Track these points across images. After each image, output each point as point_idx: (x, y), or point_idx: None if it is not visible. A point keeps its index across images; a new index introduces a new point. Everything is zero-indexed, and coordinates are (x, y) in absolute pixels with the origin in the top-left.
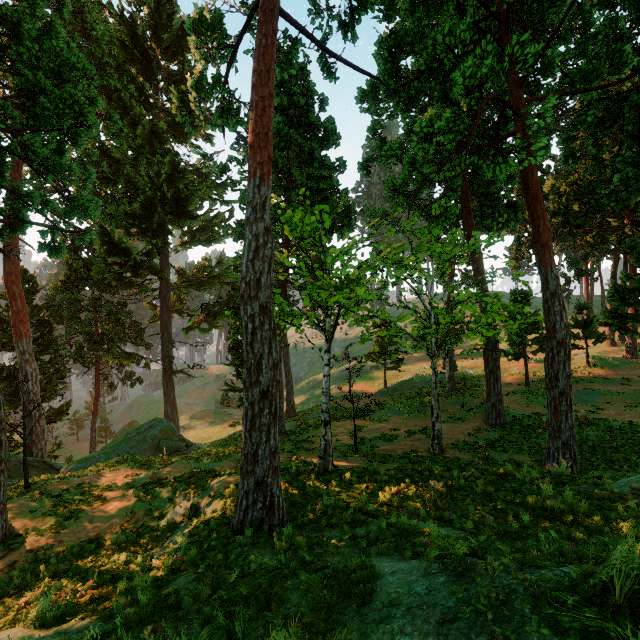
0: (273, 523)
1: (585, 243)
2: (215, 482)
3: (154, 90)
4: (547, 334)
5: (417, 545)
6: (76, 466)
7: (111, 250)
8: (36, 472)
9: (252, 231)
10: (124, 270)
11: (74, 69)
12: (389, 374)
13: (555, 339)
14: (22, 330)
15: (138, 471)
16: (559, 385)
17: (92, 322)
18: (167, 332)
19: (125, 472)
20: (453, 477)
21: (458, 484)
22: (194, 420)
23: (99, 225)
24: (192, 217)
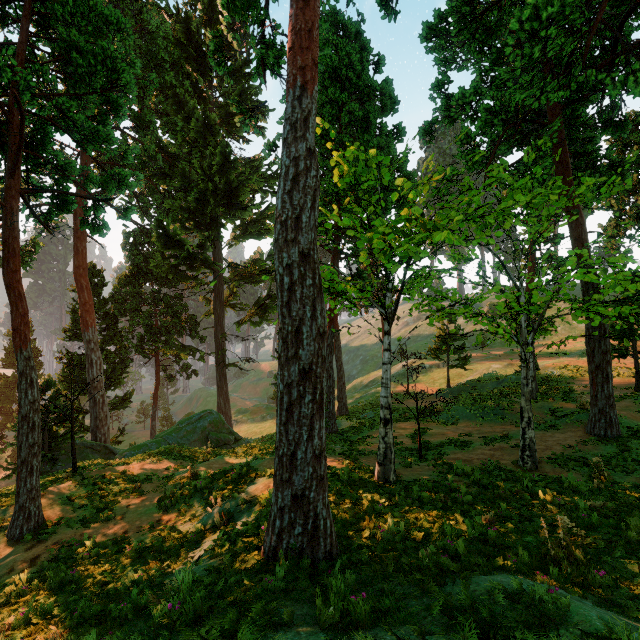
0: (317, 557)
1: None
2: (254, 484)
3: (208, 87)
4: None
5: None
6: (129, 453)
7: (167, 243)
8: (98, 456)
9: (290, 154)
10: (178, 262)
11: (108, 24)
12: (452, 373)
13: None
14: (88, 320)
15: (181, 463)
16: None
17: (152, 315)
18: (220, 325)
19: (168, 463)
20: (577, 508)
21: (589, 520)
22: (247, 414)
23: (156, 218)
24: (243, 208)
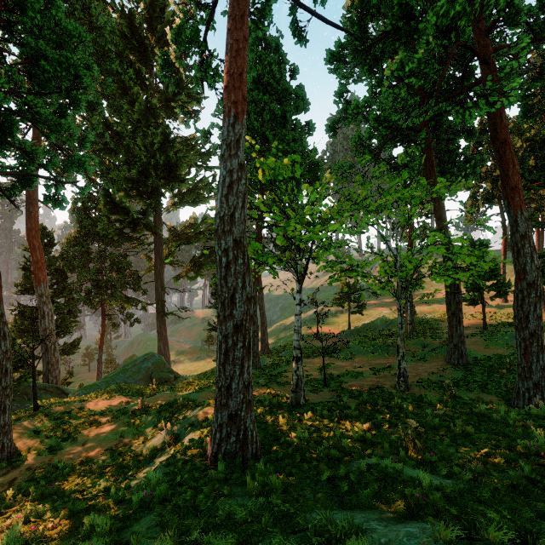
0: (246, 457)
1: (539, 197)
2: (195, 411)
3: (149, 74)
4: (516, 276)
5: (408, 498)
6: (81, 392)
7: (113, 209)
8: (50, 396)
9: (226, 167)
10: (124, 226)
11: (71, 37)
12: (352, 318)
13: (525, 281)
14: (40, 276)
15: (130, 398)
16: (530, 326)
17: (99, 271)
18: (160, 280)
19: (119, 399)
20: (426, 415)
21: (432, 423)
22: (183, 355)
23: (103, 188)
24: (180, 180)
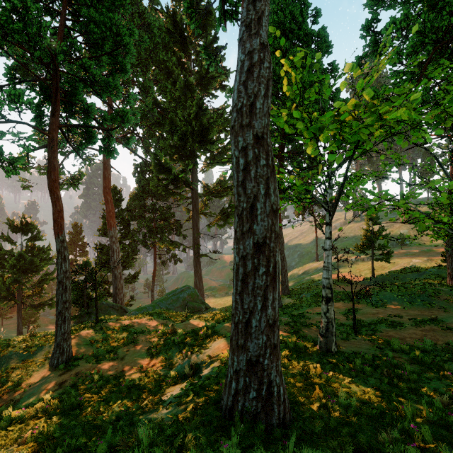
0: (271, 423)
1: None
2: (216, 343)
3: (188, 60)
4: None
5: None
6: (135, 312)
7: (160, 170)
8: (116, 313)
9: (245, 50)
10: (168, 182)
11: (114, 2)
12: (375, 266)
13: None
14: (111, 222)
15: (166, 322)
16: None
17: (152, 220)
18: (196, 227)
19: (157, 321)
20: None
21: None
22: (214, 291)
23: (153, 153)
24: (211, 143)
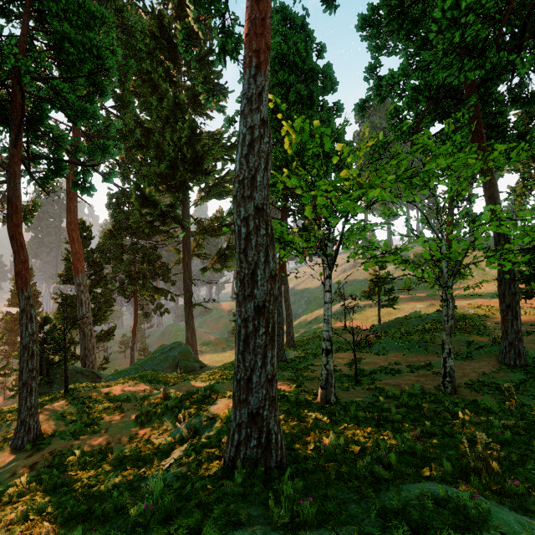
0: (269, 466)
1: None
2: (216, 404)
3: (178, 72)
4: None
5: None
6: (112, 377)
7: (144, 203)
8: (86, 380)
9: (246, 124)
10: (153, 219)
11: (94, 18)
12: (382, 312)
13: None
14: (79, 267)
15: (155, 386)
16: None
17: (132, 263)
18: (188, 271)
19: (144, 386)
20: (492, 426)
21: (503, 437)
22: (210, 346)
23: (134, 182)
24: (207, 173)
